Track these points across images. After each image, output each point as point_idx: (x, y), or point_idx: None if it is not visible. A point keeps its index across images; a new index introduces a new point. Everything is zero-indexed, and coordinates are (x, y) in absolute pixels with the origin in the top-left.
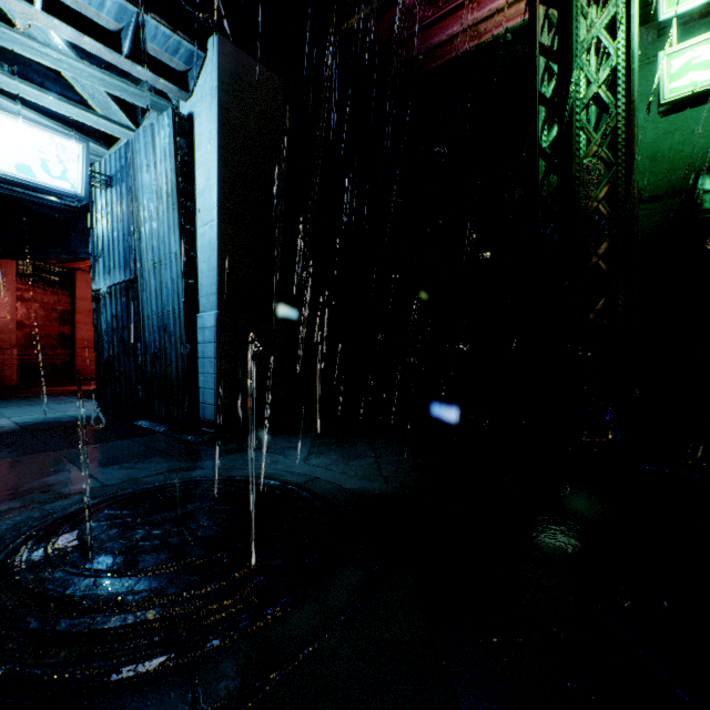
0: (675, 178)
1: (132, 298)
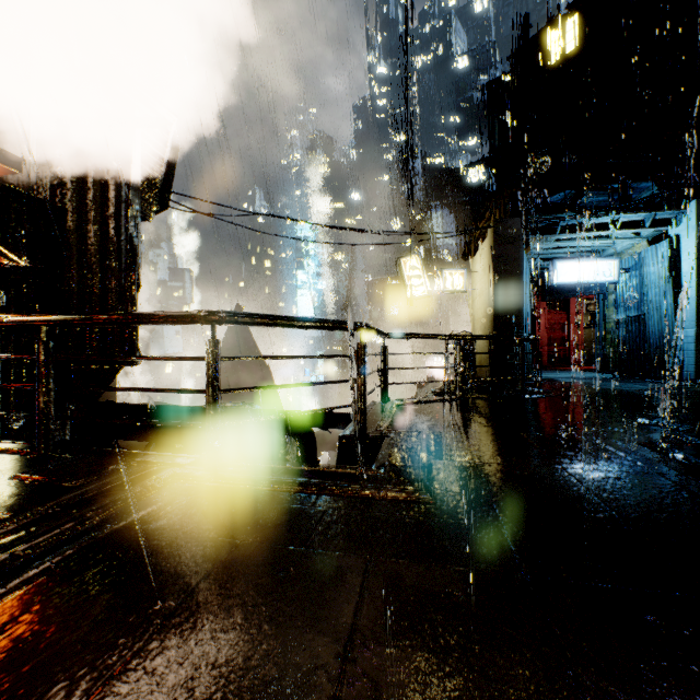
0: None
1: (641, 323)
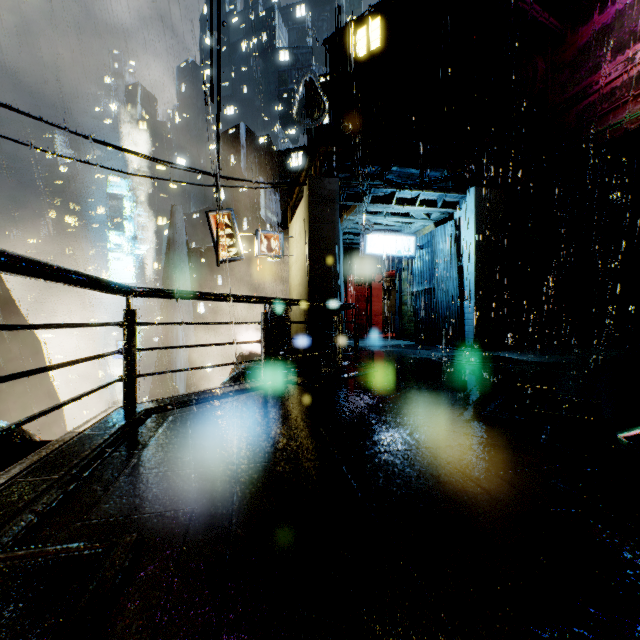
0: None
1: (433, 295)
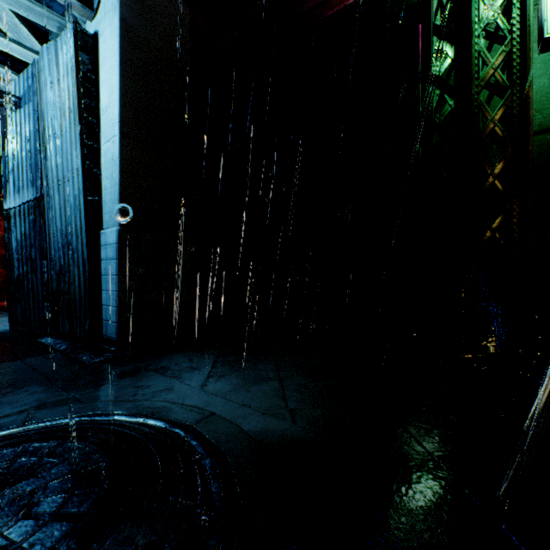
0: (542, 116)
1: (38, 216)
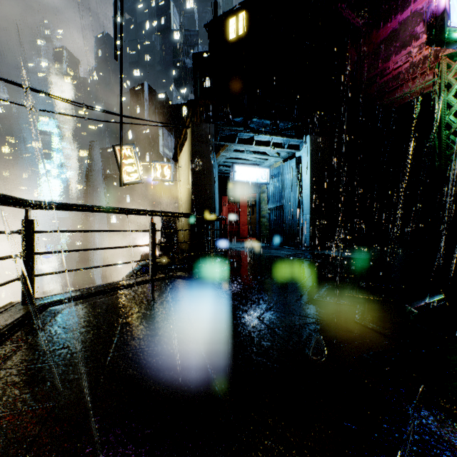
0: None
1: (282, 211)
